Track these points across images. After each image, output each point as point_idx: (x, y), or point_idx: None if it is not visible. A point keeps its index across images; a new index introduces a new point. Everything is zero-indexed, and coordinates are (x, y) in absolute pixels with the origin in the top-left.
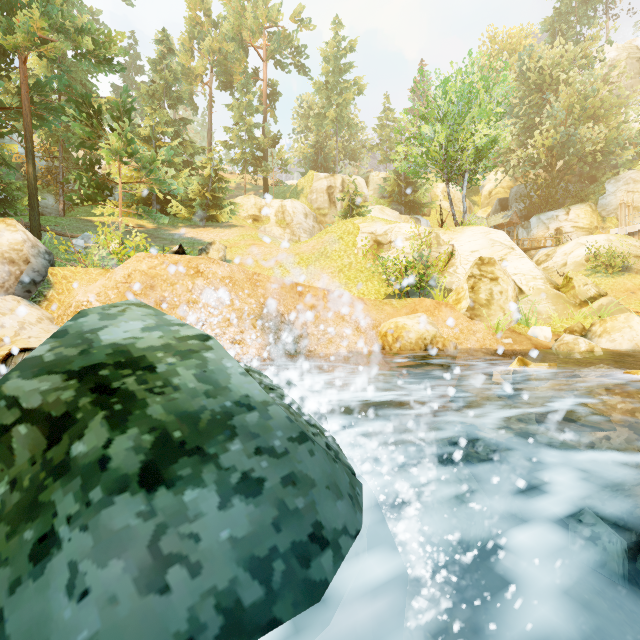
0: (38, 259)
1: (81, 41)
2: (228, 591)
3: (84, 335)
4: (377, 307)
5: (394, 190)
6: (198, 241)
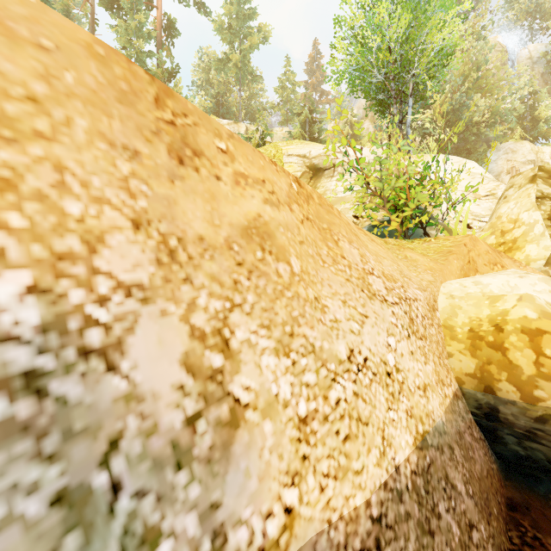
0: None
1: None
2: None
3: None
4: (393, 253)
5: None
6: None
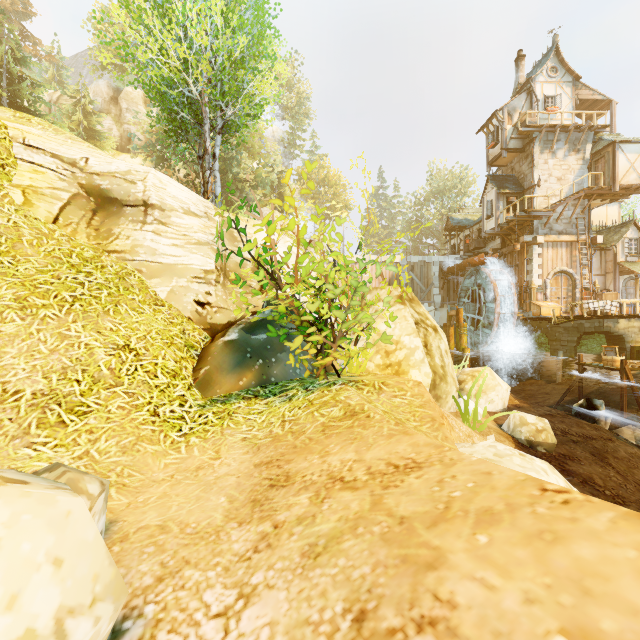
0: None
1: None
2: None
3: None
4: None
5: None
6: None
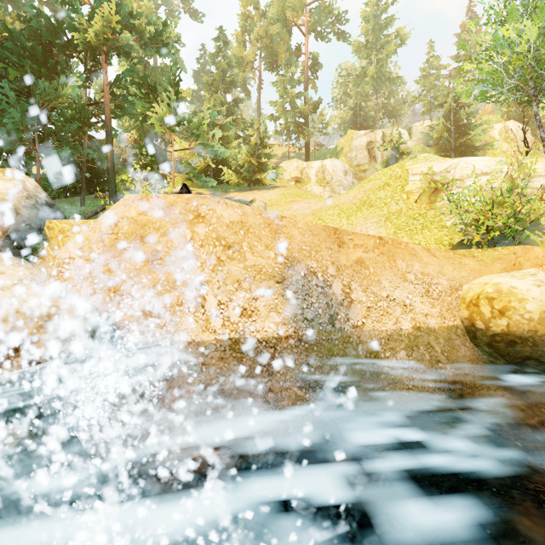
0: (33, 211)
1: (143, 31)
2: None
3: None
4: (451, 260)
5: (441, 136)
6: (244, 202)
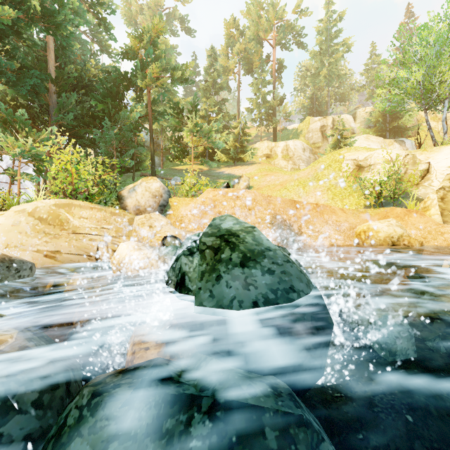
0: (165, 194)
1: (174, 73)
2: (265, 294)
3: (217, 226)
4: (354, 215)
5: (379, 120)
6: (232, 175)
